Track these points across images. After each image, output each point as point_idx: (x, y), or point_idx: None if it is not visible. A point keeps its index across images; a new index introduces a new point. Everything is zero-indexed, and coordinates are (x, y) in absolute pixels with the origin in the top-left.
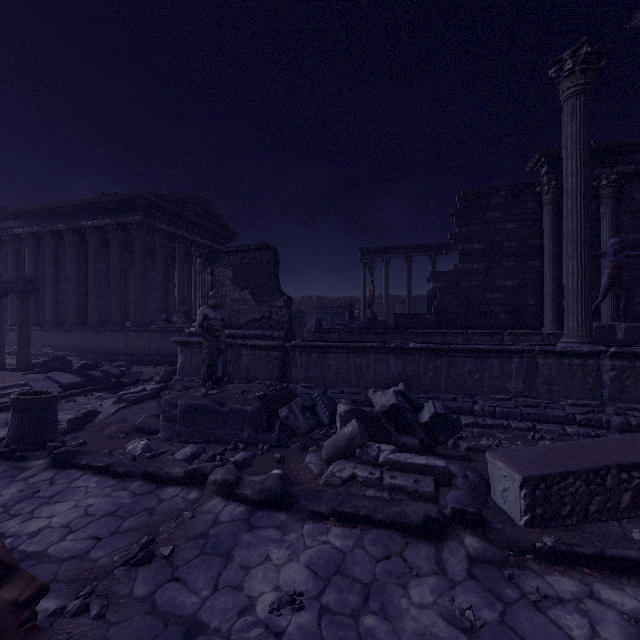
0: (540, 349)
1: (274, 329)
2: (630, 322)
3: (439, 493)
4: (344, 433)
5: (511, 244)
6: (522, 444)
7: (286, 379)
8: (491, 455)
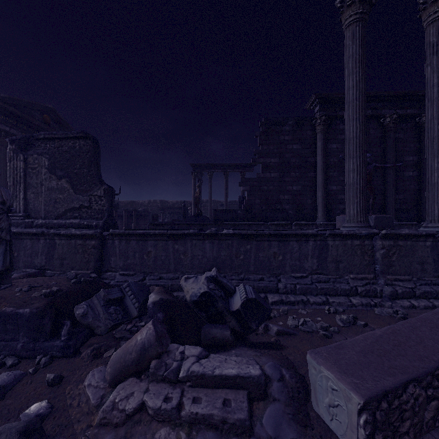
0: (330, 232)
1: (94, 218)
2: (376, 214)
3: (253, 413)
4: (136, 342)
5: (296, 160)
6: (322, 320)
7: (104, 268)
8: (314, 358)
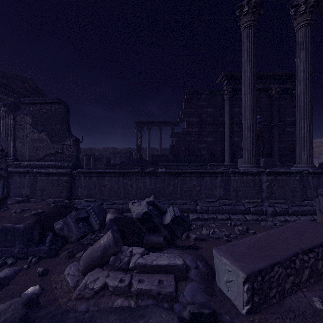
0: (232, 171)
1: (65, 161)
2: (265, 158)
3: (178, 288)
4: (100, 244)
5: (210, 119)
6: (226, 230)
7: (73, 196)
8: (217, 252)
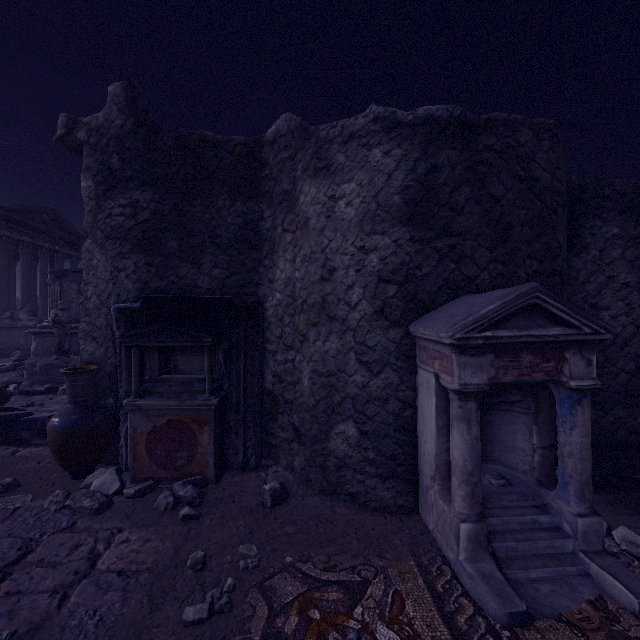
0: None
1: None
2: None
3: None
4: None
5: None
6: None
7: None
8: None
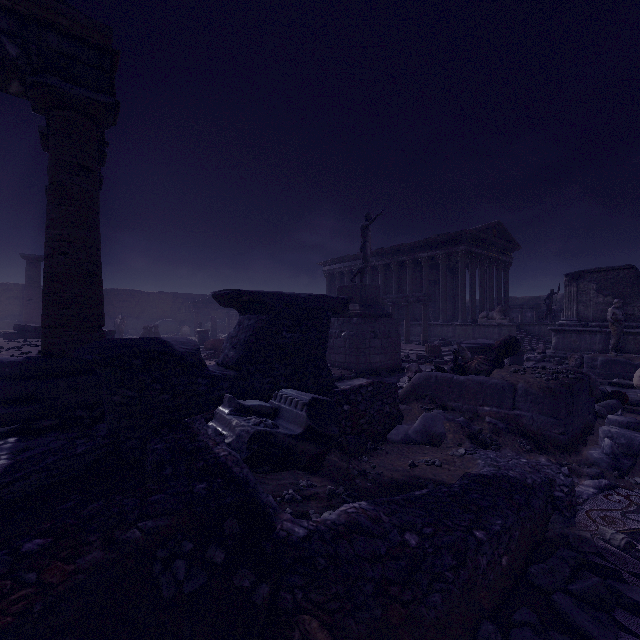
0: None
1: (636, 322)
2: None
3: None
4: None
5: None
6: None
7: None
8: None
